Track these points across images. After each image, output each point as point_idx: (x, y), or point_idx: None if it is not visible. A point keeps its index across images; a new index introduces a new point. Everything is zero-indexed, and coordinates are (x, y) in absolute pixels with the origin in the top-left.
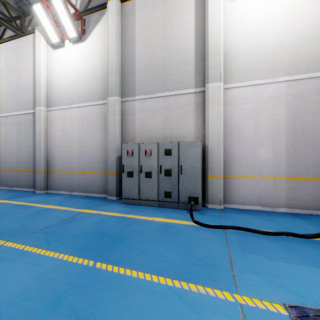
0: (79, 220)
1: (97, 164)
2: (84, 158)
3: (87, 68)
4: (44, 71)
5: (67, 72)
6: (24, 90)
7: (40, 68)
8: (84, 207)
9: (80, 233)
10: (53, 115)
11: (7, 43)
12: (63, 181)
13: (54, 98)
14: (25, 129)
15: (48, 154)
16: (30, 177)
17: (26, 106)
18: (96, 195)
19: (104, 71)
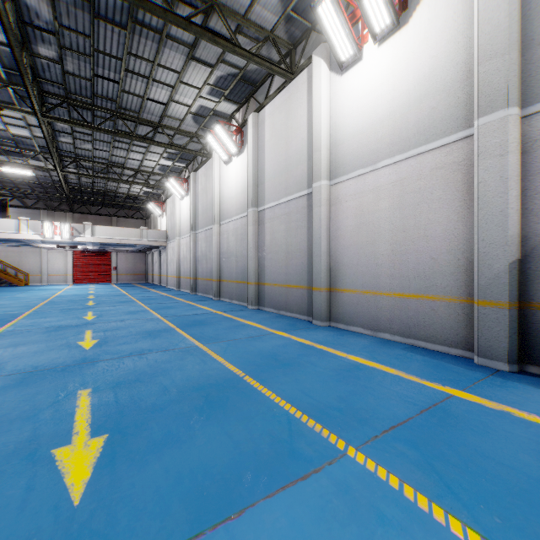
0: (468, 424)
1: (440, 280)
2: (404, 267)
3: (412, 78)
4: (325, 120)
5: (367, 104)
6: (295, 161)
7: (320, 117)
8: (438, 378)
9: (531, 490)
10: (340, 190)
11: (272, 101)
12: (359, 310)
13: (341, 160)
14: (296, 222)
15: (332, 259)
16: (303, 298)
17: (297, 185)
18: (437, 348)
19: (460, 63)
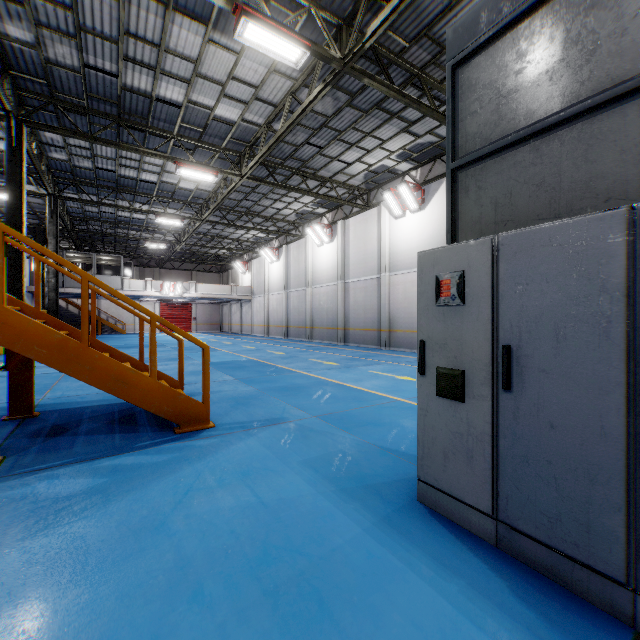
0: None
1: None
2: None
3: (426, 235)
4: (387, 241)
5: (408, 239)
6: (370, 257)
7: (384, 239)
8: None
9: None
10: (395, 279)
11: (355, 217)
12: (404, 340)
13: (396, 264)
14: (371, 293)
15: (391, 315)
16: (375, 336)
17: (371, 272)
18: None
19: (442, 236)
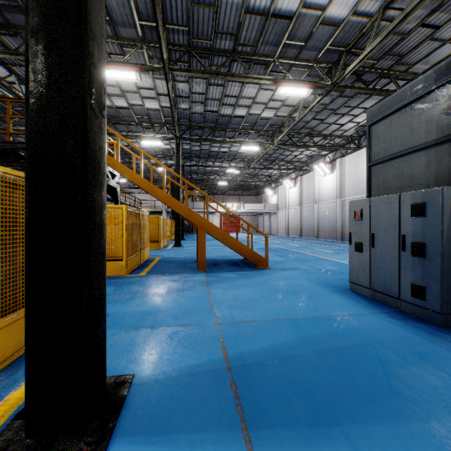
0: None
1: None
2: None
3: None
4: None
5: None
6: (360, 182)
7: None
8: None
9: None
10: None
11: (349, 155)
12: None
13: None
14: None
15: None
16: None
17: (361, 192)
18: None
19: None
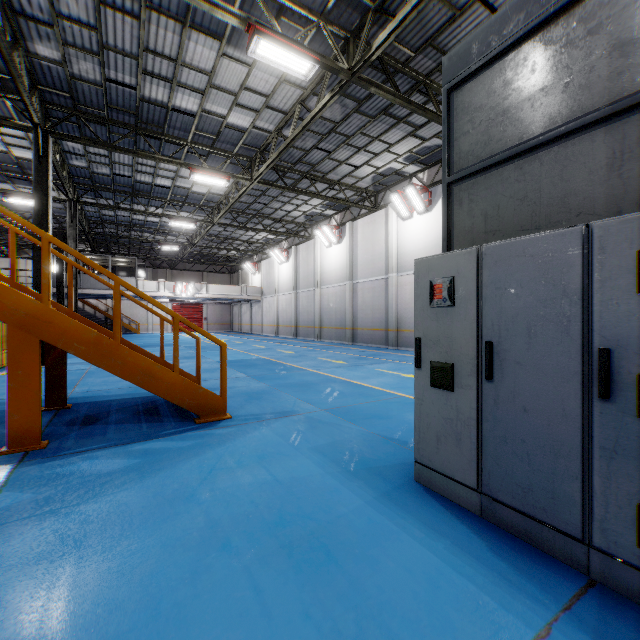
0: None
1: None
2: None
3: (433, 236)
4: (395, 242)
5: (415, 240)
6: (378, 258)
7: (392, 240)
8: None
9: None
10: (403, 280)
11: (363, 218)
12: (412, 339)
13: (403, 264)
14: (378, 293)
15: (398, 315)
16: (383, 335)
17: (379, 272)
18: None
19: None
